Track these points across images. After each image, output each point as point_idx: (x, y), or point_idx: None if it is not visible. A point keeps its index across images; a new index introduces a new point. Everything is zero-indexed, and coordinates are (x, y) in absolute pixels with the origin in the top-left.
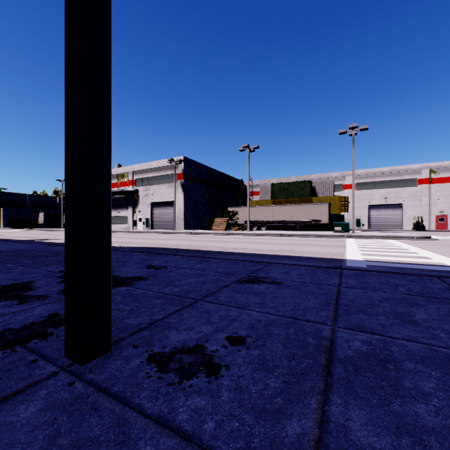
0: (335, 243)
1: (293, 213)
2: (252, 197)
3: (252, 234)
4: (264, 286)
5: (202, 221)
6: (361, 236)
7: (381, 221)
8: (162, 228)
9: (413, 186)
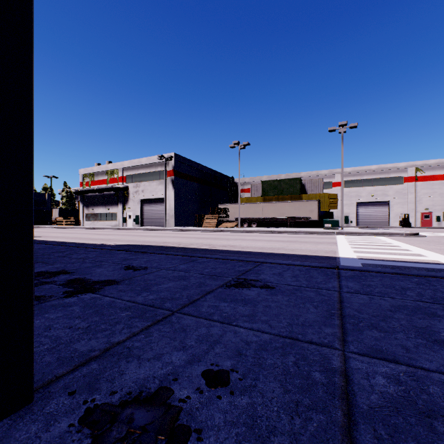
0: (325, 240)
1: (283, 210)
2: (242, 195)
3: (243, 231)
4: (255, 291)
5: (193, 218)
6: (350, 233)
7: (369, 218)
8: (152, 225)
9: (399, 184)
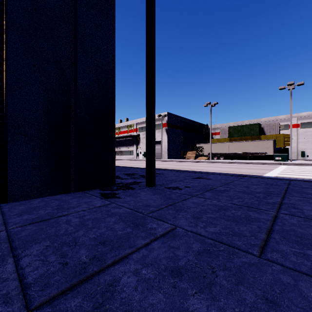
0: (268, 168)
1: (244, 147)
2: (214, 136)
3: (212, 162)
4: (202, 179)
5: (179, 153)
6: (294, 164)
7: None
8: None
9: None
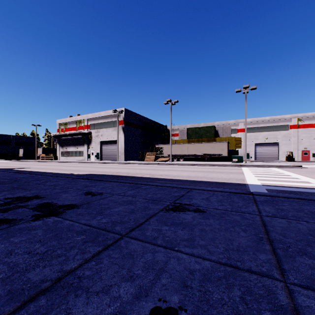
0: (234, 171)
1: (202, 149)
2: (173, 138)
3: (174, 164)
4: (190, 215)
5: (138, 155)
6: (252, 165)
7: (263, 154)
8: (108, 159)
9: (285, 130)
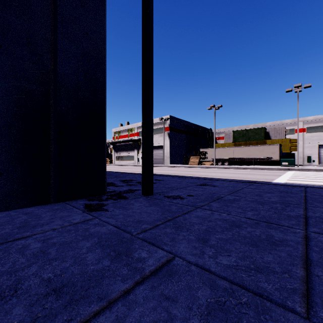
0: (275, 173)
1: (250, 152)
2: (218, 141)
3: (216, 167)
4: (208, 186)
5: (182, 159)
6: (302, 169)
7: None
8: (155, 163)
9: None
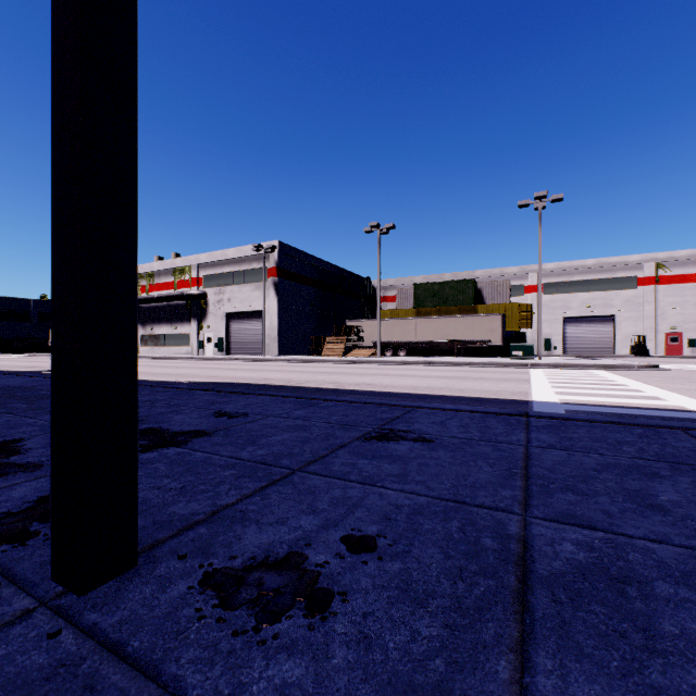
0: (513, 376)
1: (448, 329)
2: (384, 305)
3: (385, 362)
4: (406, 446)
5: (307, 342)
6: (552, 365)
7: (582, 341)
8: (244, 352)
9: (630, 289)
